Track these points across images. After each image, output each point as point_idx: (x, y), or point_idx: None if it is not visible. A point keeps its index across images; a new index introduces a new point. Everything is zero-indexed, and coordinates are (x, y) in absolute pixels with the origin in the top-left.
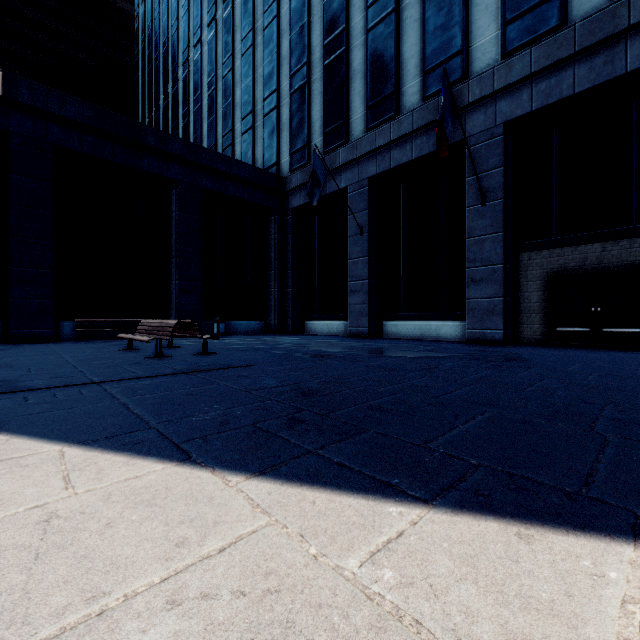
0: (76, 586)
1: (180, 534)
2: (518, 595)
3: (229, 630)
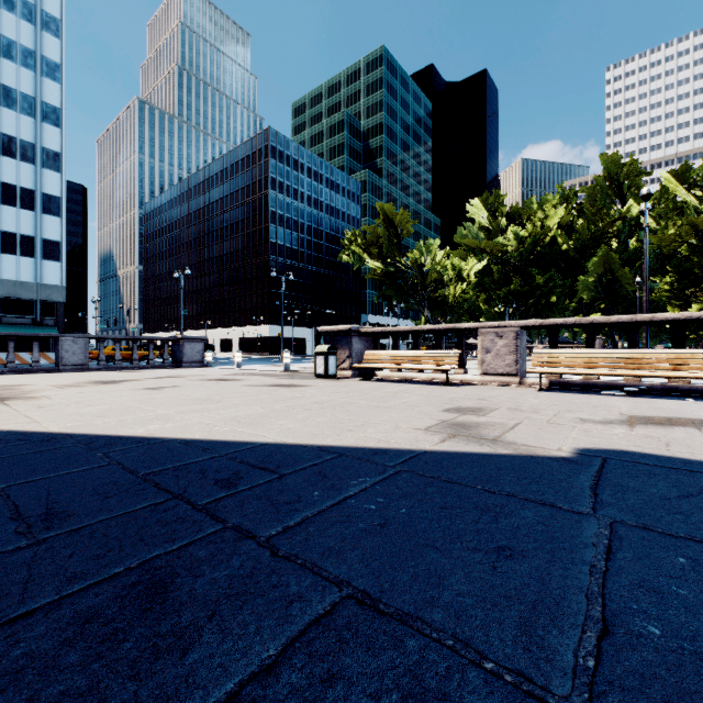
0: (312, 424)
1: (291, 430)
2: (181, 428)
3: (265, 423)
